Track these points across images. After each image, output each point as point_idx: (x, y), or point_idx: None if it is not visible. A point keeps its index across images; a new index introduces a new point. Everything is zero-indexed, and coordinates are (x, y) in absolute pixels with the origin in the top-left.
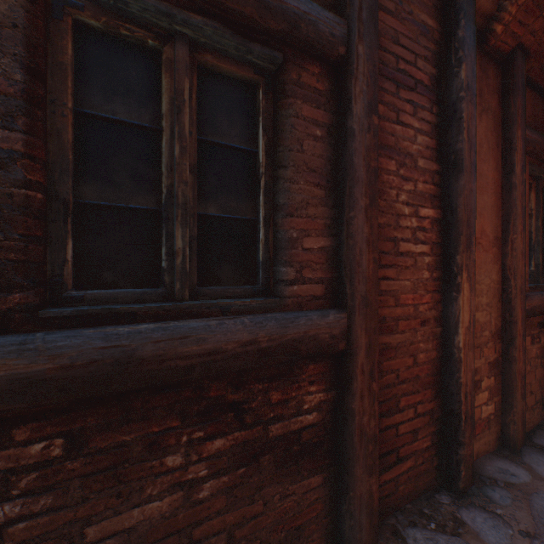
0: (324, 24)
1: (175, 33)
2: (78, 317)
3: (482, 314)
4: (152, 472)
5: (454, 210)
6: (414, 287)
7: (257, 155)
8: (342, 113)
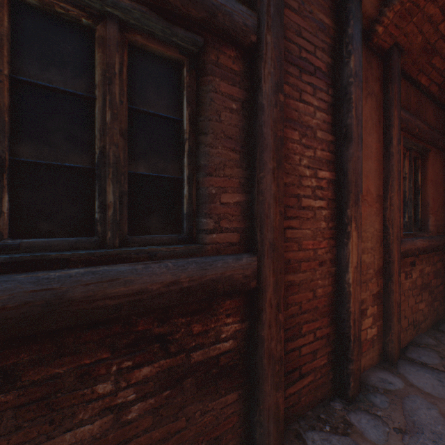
0: (238, 15)
1: (107, 14)
2: (12, 263)
3: (367, 256)
4: (84, 399)
5: (345, 173)
6: (314, 235)
7: (182, 123)
8: (254, 90)
